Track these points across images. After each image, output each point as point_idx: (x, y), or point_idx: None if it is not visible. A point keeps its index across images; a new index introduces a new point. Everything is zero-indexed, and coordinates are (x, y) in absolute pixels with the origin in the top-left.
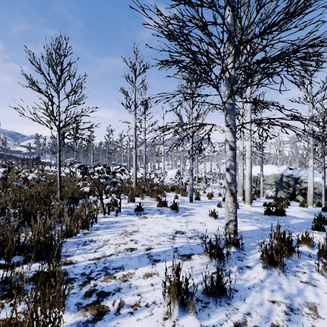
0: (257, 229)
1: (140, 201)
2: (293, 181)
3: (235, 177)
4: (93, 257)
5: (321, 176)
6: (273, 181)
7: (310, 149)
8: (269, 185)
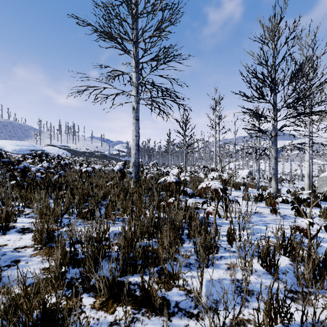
0: None
1: None
2: None
3: (276, 172)
4: None
5: None
6: None
7: None
8: None
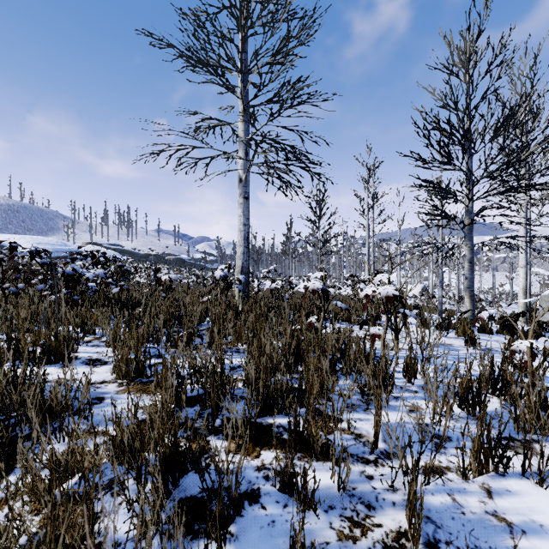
0: None
1: None
2: None
3: (472, 283)
4: None
5: None
6: None
7: None
8: None
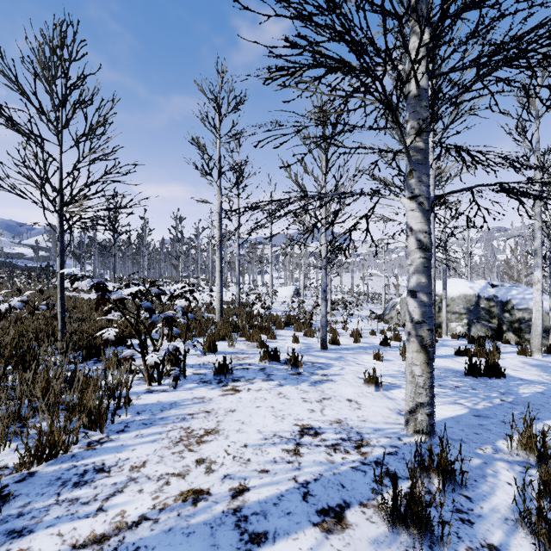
0: (466, 415)
1: (228, 350)
2: (498, 307)
3: (429, 309)
4: (88, 535)
5: (547, 299)
6: (462, 307)
7: (537, 252)
8: (455, 315)
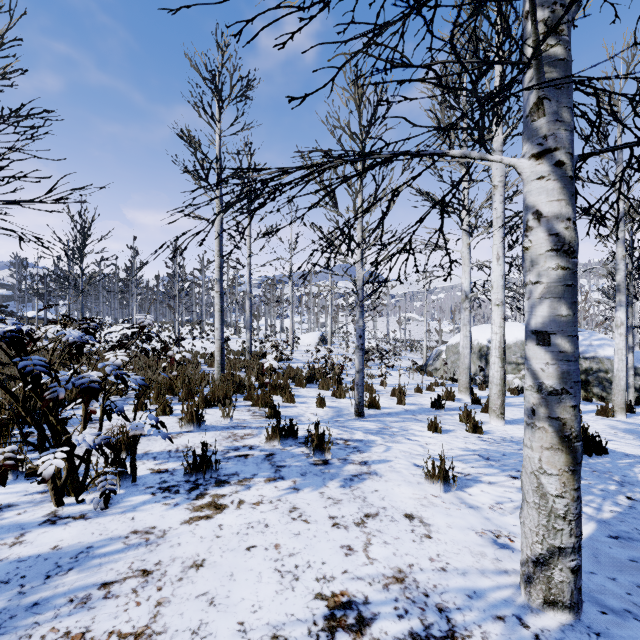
0: (598, 536)
1: (222, 423)
2: None
3: (574, 366)
4: None
5: None
6: (520, 356)
7: (620, 287)
8: (512, 365)
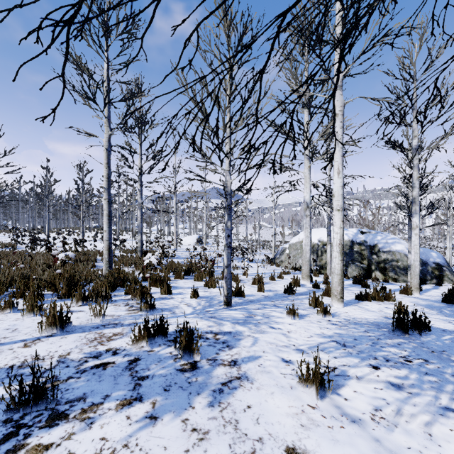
0: None
1: (93, 321)
2: (368, 250)
3: None
4: None
5: (403, 243)
6: None
7: (416, 200)
8: None
